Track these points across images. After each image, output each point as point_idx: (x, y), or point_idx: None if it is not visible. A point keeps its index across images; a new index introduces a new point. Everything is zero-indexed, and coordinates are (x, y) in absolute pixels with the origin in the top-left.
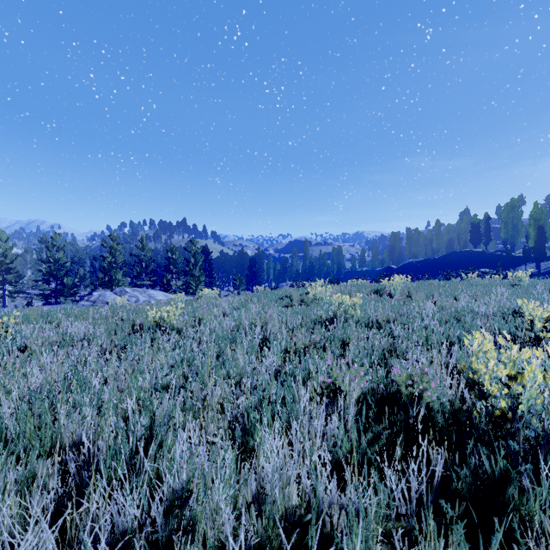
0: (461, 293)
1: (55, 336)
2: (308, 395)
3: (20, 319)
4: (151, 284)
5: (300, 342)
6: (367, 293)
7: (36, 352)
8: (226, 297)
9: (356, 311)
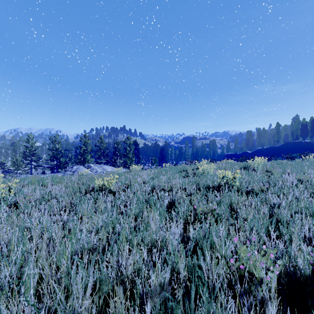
0: (308, 169)
1: (40, 194)
2: (213, 264)
3: (26, 182)
4: (106, 162)
5: (199, 209)
6: (237, 169)
7: (23, 207)
8: (146, 170)
9: (236, 182)
